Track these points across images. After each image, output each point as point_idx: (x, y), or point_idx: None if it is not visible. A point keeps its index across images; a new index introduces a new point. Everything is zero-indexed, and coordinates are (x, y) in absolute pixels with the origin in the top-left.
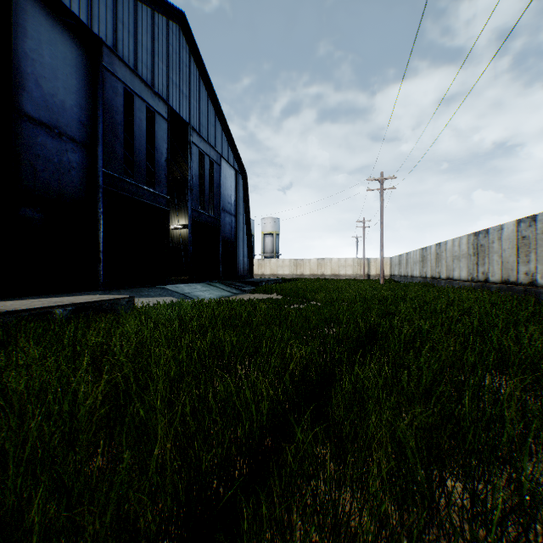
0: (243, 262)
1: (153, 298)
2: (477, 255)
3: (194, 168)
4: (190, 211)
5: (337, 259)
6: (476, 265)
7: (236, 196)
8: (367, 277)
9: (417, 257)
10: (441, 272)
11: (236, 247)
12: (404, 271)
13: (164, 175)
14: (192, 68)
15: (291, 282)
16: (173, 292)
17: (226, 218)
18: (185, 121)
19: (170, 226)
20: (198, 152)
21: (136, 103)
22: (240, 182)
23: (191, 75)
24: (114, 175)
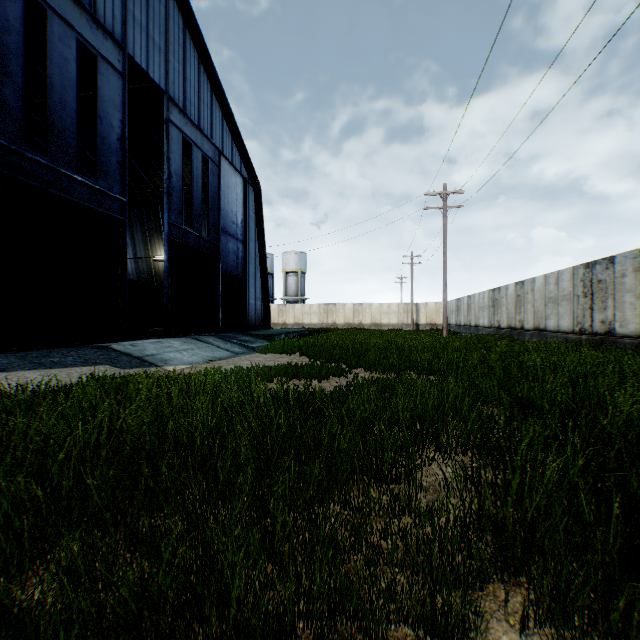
0: (256, 307)
1: (63, 369)
2: (591, 296)
3: (175, 162)
4: (167, 227)
5: (378, 304)
6: (589, 310)
7: (244, 214)
8: (416, 326)
9: (486, 301)
10: (525, 321)
11: (244, 285)
12: (464, 319)
13: (116, 162)
14: (171, 9)
15: (321, 335)
16: (121, 354)
17: (230, 244)
18: (158, 87)
19: (154, 256)
20: (182, 139)
21: (54, 27)
22: (251, 196)
23: (169, 20)
24: (0, 142)
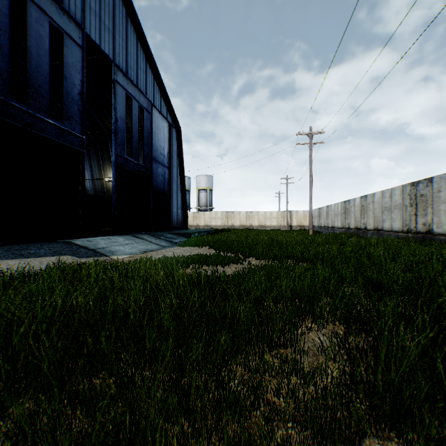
0: (177, 214)
1: (37, 258)
2: (415, 206)
3: (120, 110)
4: (114, 157)
5: (263, 211)
6: (414, 215)
7: (169, 148)
8: (290, 227)
9: (339, 209)
10: (368, 223)
11: (169, 198)
12: (324, 222)
13: (77, 110)
14: (117, 2)
15: (223, 233)
16: (80, 247)
17: (159, 169)
18: (107, 57)
19: (106, 178)
20: (125, 94)
21: (32, 12)
22: (174, 136)
23: (116, 10)
24: None
